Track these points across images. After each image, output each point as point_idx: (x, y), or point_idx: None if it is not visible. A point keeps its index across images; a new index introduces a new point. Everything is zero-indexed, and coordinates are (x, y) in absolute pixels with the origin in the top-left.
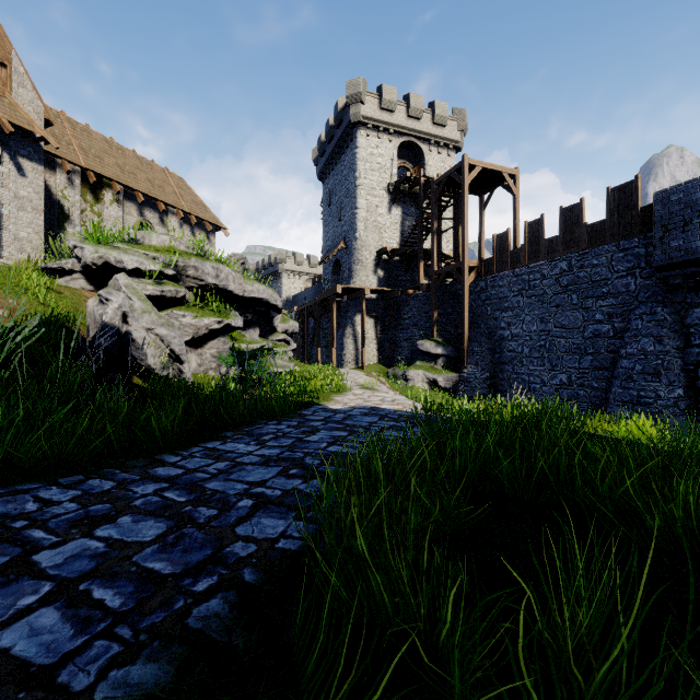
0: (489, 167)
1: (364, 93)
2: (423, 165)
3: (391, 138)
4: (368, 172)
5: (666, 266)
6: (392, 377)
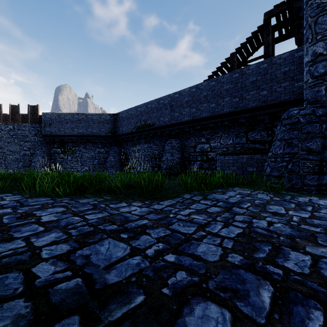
0: None
1: None
2: None
3: None
4: None
5: (45, 135)
6: None
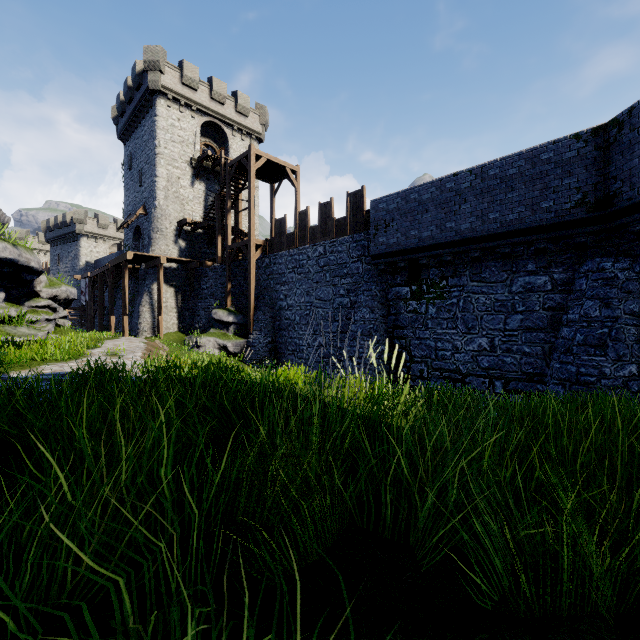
0: (273, 160)
1: (164, 63)
2: (227, 148)
3: (193, 114)
4: (168, 142)
5: (377, 256)
6: (187, 345)
